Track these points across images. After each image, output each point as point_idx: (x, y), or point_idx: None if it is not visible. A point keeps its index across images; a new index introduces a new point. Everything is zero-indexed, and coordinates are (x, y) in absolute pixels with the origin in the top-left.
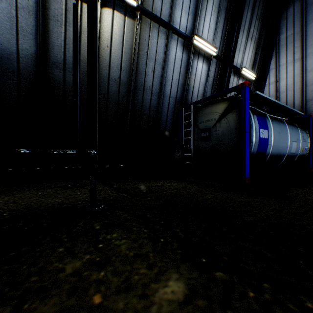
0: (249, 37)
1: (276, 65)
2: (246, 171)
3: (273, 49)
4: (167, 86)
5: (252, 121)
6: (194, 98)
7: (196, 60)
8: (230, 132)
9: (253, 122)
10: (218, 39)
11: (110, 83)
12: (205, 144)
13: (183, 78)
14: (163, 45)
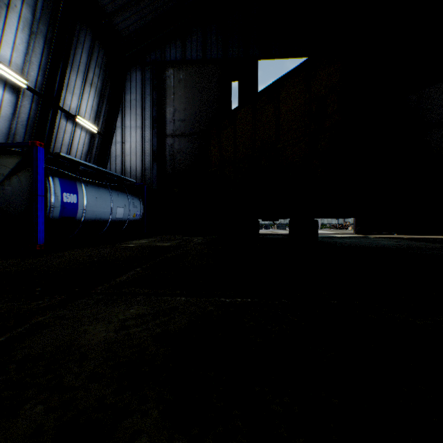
0: (88, 82)
1: (122, 124)
2: (38, 238)
3: (120, 107)
4: None
5: (52, 183)
6: None
7: None
8: (24, 193)
9: (52, 186)
10: (35, 67)
11: None
12: None
13: None
14: None
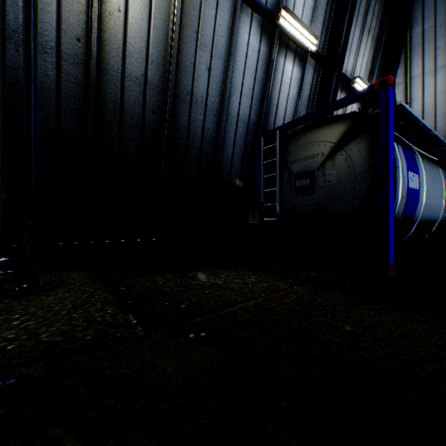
0: (365, 29)
1: (405, 77)
2: (389, 253)
3: (401, 52)
4: (232, 99)
5: (397, 155)
6: (279, 124)
7: (282, 59)
8: (354, 177)
9: (398, 158)
10: (319, 26)
11: (126, 85)
12: (303, 200)
13: (260, 88)
14: (226, 23)
